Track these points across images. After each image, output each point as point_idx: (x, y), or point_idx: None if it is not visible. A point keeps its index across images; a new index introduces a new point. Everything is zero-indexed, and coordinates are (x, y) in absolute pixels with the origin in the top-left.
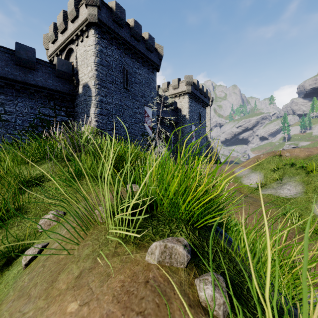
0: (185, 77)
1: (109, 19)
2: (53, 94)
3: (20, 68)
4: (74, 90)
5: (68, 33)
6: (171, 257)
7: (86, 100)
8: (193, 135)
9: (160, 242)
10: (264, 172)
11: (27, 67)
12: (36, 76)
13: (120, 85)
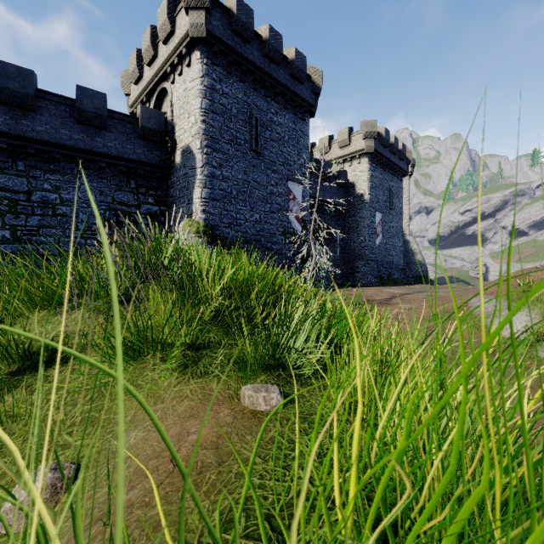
0: (363, 125)
1: (225, 29)
2: (135, 167)
3: (84, 128)
4: (168, 159)
5: (158, 62)
6: None
7: (187, 175)
8: (378, 231)
9: None
10: (541, 307)
11: (94, 126)
12: (108, 140)
13: (246, 146)
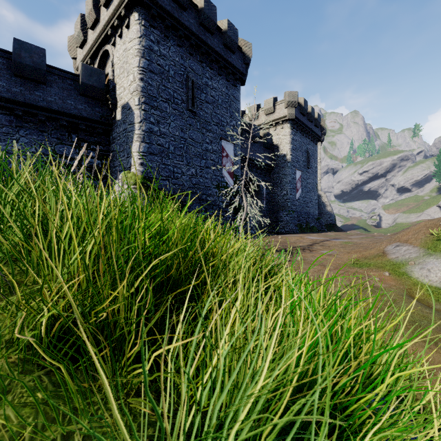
0: (285, 95)
1: None
2: (76, 122)
3: (22, 82)
4: (109, 116)
5: (100, 26)
6: None
7: (126, 130)
8: (298, 187)
9: None
10: None
11: (33, 80)
12: (48, 94)
13: (182, 105)
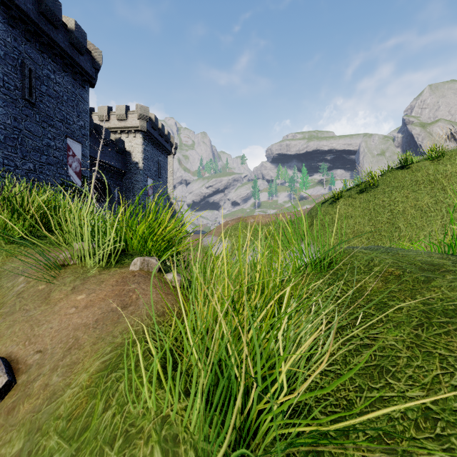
0: (138, 107)
1: None
2: None
3: None
4: None
5: None
6: (148, 265)
7: None
8: (150, 193)
9: (140, 257)
10: (231, 239)
11: None
12: None
13: (16, 92)
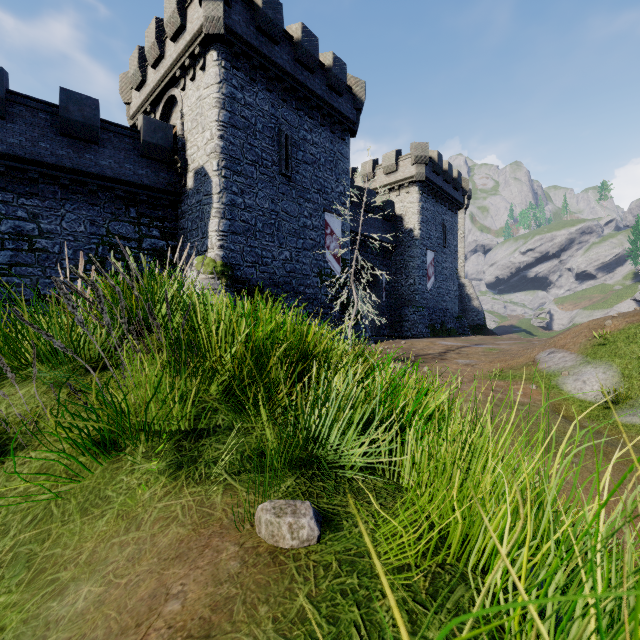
0: (412, 148)
1: (248, 25)
2: (136, 192)
3: (70, 142)
4: (177, 182)
5: (166, 64)
6: None
7: (200, 202)
8: (429, 273)
9: None
10: (620, 363)
11: (83, 139)
12: (101, 157)
13: (273, 169)
